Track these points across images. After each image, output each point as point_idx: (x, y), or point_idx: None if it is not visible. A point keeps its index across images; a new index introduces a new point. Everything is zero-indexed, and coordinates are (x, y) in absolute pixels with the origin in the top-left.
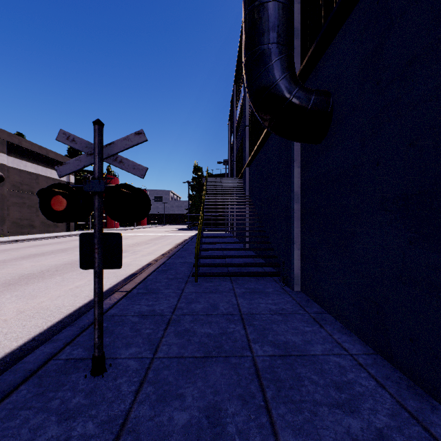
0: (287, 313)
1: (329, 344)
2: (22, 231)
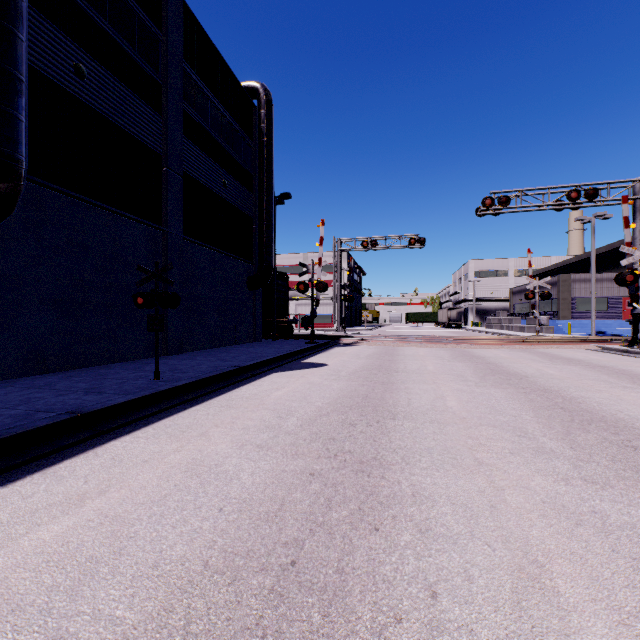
0: (1, 386)
1: (44, 377)
2: None
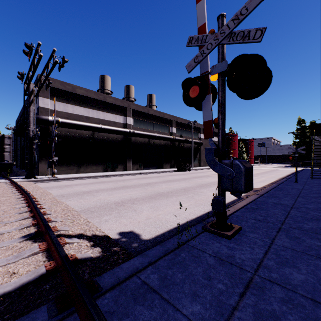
0: None
1: None
2: (205, 164)
